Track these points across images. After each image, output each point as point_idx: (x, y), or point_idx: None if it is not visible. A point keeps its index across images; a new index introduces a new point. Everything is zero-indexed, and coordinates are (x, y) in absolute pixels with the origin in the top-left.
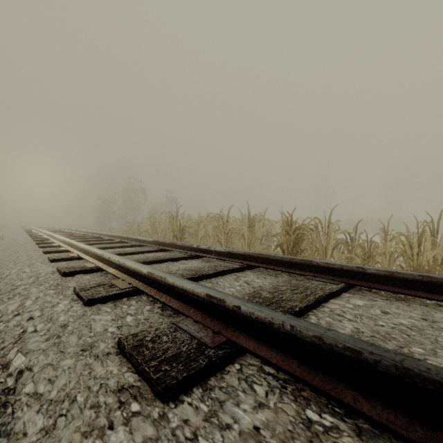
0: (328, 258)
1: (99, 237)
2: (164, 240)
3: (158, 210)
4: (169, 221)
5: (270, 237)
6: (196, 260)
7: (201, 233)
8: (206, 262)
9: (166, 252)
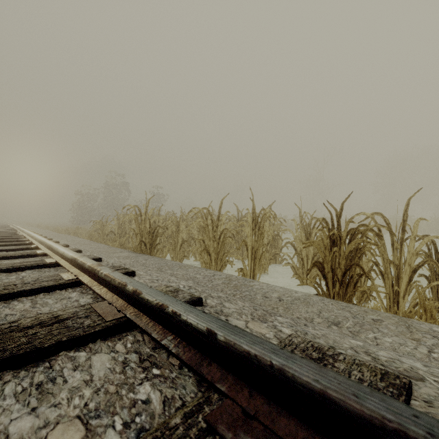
0: (402, 287)
1: (31, 242)
2: (84, 260)
3: (142, 207)
4: (135, 219)
5: (277, 240)
6: (122, 345)
7: (181, 236)
8: (143, 372)
9: (80, 291)
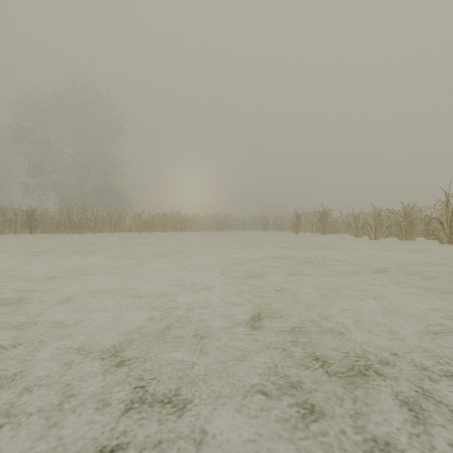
0: None
1: None
2: None
3: None
4: None
5: None
6: None
7: None
8: None
9: None
